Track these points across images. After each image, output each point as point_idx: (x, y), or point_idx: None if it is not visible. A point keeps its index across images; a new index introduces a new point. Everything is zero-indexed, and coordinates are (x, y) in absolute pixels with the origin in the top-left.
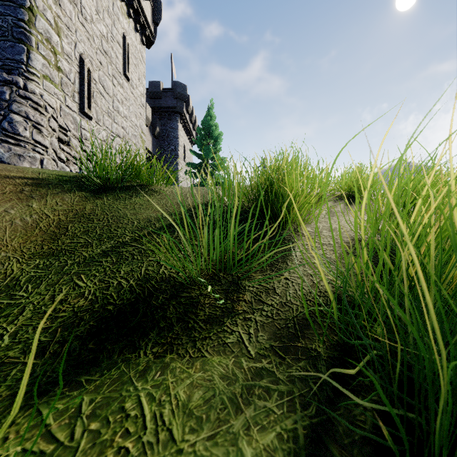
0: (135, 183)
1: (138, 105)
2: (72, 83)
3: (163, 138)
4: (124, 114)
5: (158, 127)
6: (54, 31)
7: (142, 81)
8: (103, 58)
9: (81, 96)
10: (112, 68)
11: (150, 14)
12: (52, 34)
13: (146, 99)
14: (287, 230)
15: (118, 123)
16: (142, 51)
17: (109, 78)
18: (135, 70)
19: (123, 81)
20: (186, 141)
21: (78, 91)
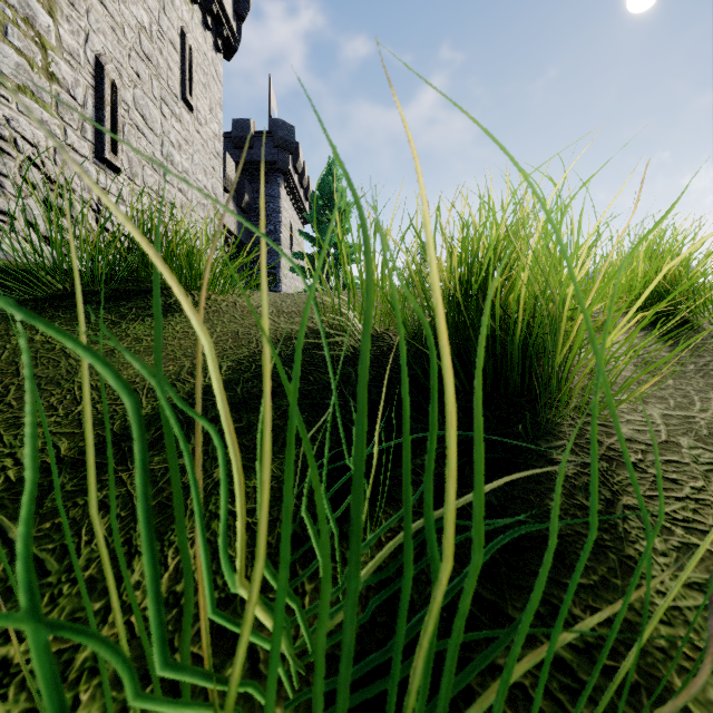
0: (149, 285)
1: (209, 153)
2: (80, 105)
3: (256, 213)
4: (183, 167)
5: (248, 194)
6: (42, 7)
7: (216, 113)
8: (142, 66)
9: (97, 130)
10: (160, 87)
11: (230, 1)
12: (37, 11)
13: (227, 149)
14: (558, 434)
15: (173, 182)
16: (216, 62)
17: (155, 102)
18: (203, 93)
19: (181, 111)
20: (293, 217)
21: (93, 120)
